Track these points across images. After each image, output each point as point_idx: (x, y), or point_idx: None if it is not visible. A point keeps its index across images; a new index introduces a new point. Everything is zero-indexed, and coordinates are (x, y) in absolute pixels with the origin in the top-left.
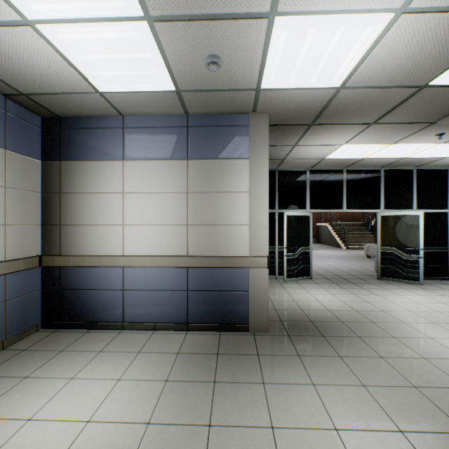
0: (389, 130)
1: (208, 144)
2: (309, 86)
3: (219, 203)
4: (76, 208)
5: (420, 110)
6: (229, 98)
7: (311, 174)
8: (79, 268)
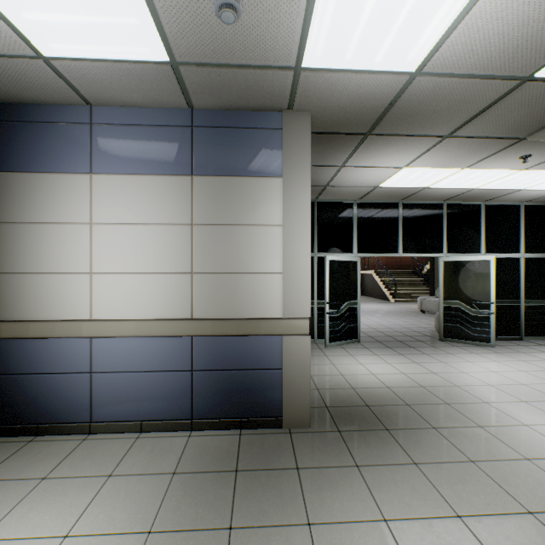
0: (466, 148)
1: (223, 154)
2: (373, 68)
3: (240, 240)
4: (14, 247)
5: (512, 118)
6: (253, 82)
7: (359, 207)
8: (18, 340)
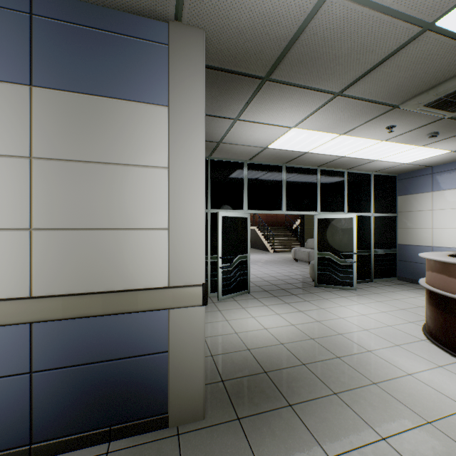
0: (349, 111)
1: (83, 63)
2: None
3: (109, 184)
4: None
5: (397, 80)
6: None
7: (249, 168)
8: None
